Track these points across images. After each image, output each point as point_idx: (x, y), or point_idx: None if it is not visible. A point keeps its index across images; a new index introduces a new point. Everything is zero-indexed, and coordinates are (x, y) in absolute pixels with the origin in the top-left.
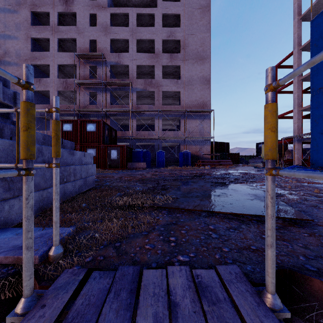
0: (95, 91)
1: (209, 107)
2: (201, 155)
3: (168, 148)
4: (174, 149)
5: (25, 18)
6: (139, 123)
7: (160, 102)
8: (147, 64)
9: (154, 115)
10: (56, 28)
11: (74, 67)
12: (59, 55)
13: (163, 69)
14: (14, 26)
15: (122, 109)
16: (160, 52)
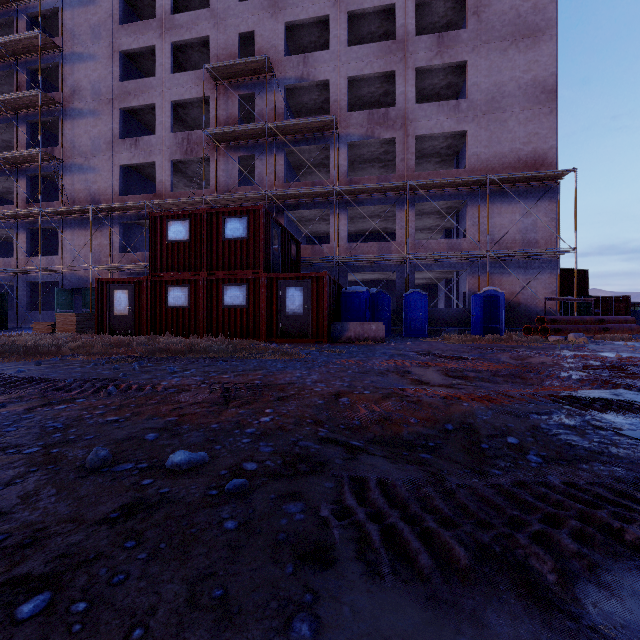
0: (250, 154)
1: (553, 167)
2: (529, 303)
3: (419, 287)
4: (449, 286)
5: (109, 11)
6: (351, 230)
7: (411, 165)
8: (374, 72)
9: (394, 201)
10: (168, 21)
11: (203, 100)
12: (175, 81)
13: (416, 84)
14: (89, 33)
15: (313, 189)
16: (409, 34)
